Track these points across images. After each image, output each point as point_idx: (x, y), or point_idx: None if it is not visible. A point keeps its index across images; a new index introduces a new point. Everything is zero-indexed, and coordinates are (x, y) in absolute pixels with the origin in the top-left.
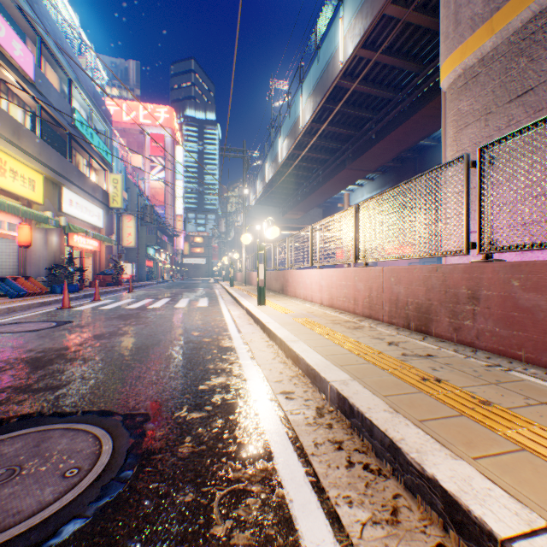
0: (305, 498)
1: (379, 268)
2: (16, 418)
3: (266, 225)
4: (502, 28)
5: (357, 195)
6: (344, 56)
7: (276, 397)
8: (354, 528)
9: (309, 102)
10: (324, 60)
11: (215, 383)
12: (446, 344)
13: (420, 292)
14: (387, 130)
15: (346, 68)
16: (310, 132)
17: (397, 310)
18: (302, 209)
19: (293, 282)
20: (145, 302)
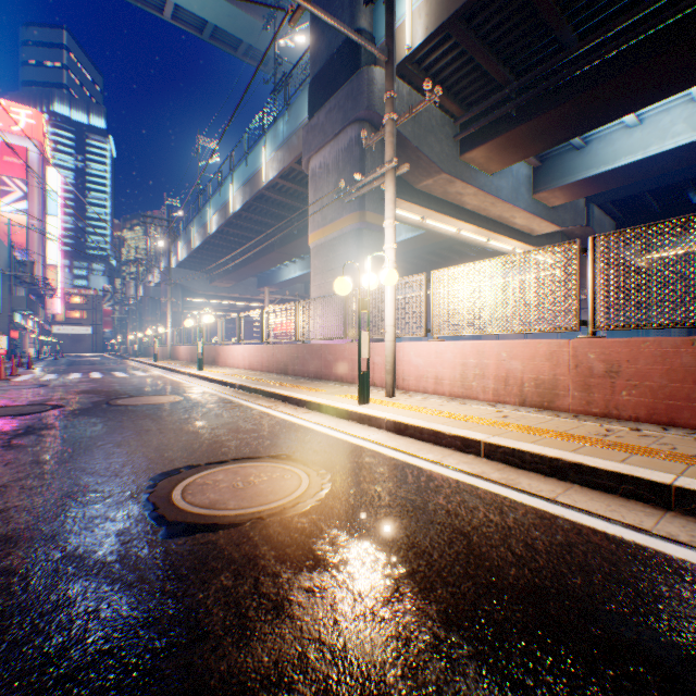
0: (229, 396)
1: (273, 345)
2: (126, 397)
3: (190, 291)
4: (326, 236)
5: (291, 270)
6: (267, 178)
7: (220, 391)
8: (238, 396)
9: (240, 195)
10: (252, 168)
11: (194, 391)
12: (290, 377)
13: (286, 357)
14: (305, 231)
15: (269, 186)
16: (241, 216)
17: (279, 366)
18: (234, 279)
19: (225, 355)
20: (80, 375)
